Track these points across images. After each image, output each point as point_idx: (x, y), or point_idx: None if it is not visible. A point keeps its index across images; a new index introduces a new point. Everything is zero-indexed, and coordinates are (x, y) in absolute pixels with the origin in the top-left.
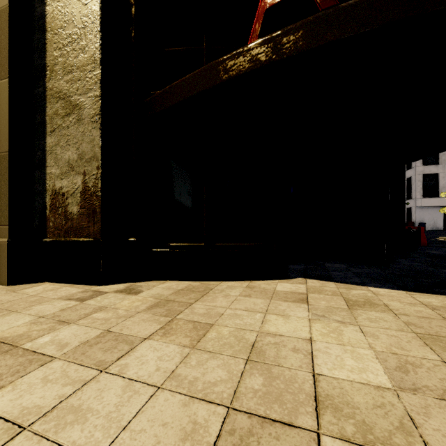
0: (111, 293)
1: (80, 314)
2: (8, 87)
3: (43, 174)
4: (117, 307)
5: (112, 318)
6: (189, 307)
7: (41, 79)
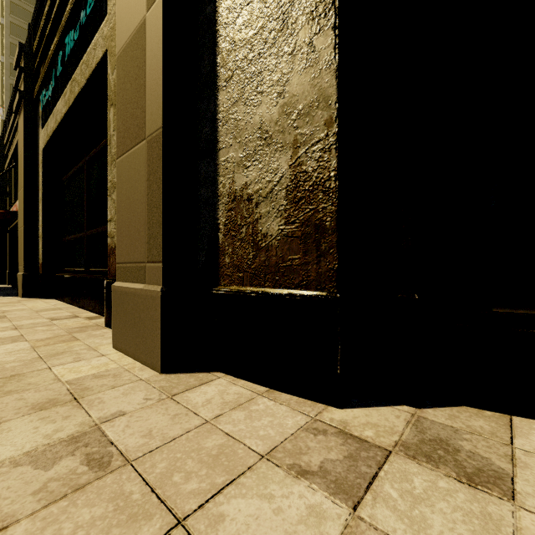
0: (405, 462)
1: None
2: (162, 9)
3: (213, 166)
4: None
5: None
6: None
7: None
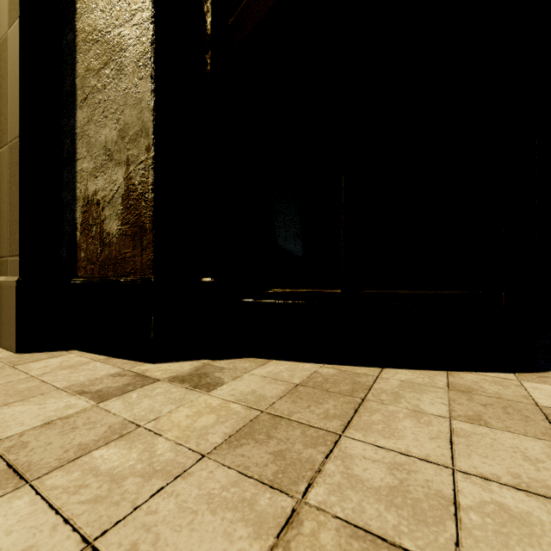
0: (163, 383)
1: (69, 446)
2: (20, 32)
3: (73, 173)
4: (158, 429)
5: (131, 476)
6: (335, 451)
7: (70, 19)
